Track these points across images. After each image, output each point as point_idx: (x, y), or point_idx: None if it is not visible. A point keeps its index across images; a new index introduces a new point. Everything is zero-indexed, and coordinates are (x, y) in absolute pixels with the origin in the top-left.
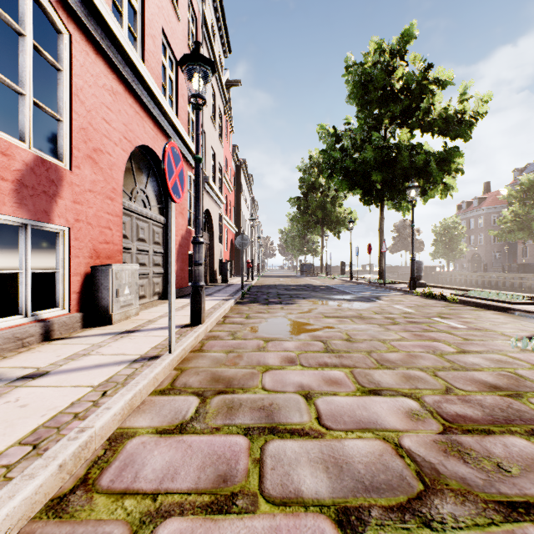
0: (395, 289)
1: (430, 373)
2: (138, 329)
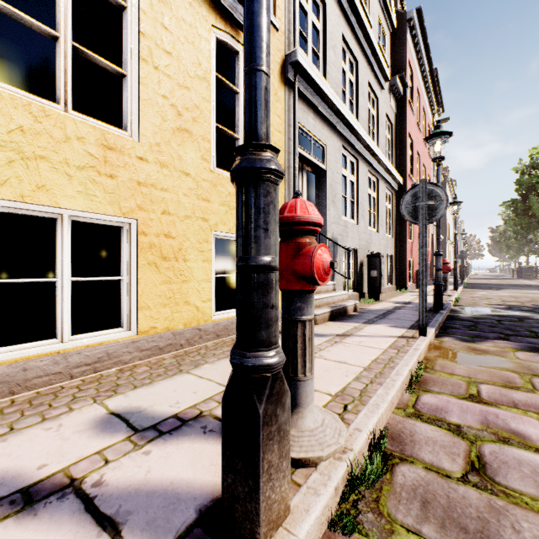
0: None
1: None
2: None
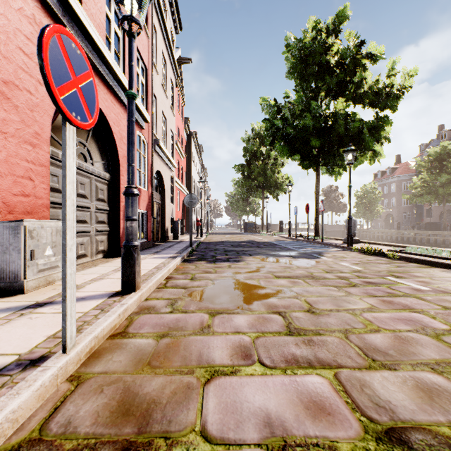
0: (332, 245)
1: (450, 377)
2: (52, 301)
